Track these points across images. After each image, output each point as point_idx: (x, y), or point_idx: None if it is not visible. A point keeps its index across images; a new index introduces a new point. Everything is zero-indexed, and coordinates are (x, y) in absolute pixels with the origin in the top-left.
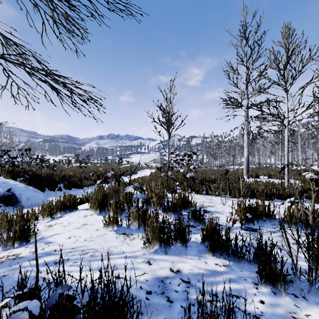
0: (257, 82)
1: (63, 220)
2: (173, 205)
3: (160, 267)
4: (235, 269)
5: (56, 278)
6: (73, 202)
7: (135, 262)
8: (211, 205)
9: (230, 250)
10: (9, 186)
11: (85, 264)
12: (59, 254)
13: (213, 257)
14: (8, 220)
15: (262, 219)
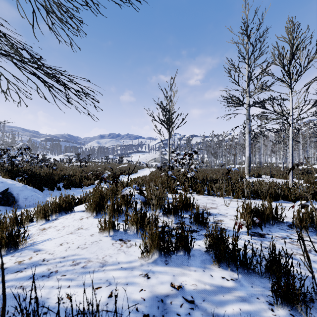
0: (259, 80)
1: (57, 222)
2: (174, 207)
3: (160, 282)
4: (244, 284)
5: (24, 314)
6: (69, 204)
7: (131, 275)
8: (213, 206)
9: (238, 261)
10: (7, 185)
11: (75, 278)
12: (47, 265)
13: (218, 269)
14: (0, 222)
15: (270, 223)
